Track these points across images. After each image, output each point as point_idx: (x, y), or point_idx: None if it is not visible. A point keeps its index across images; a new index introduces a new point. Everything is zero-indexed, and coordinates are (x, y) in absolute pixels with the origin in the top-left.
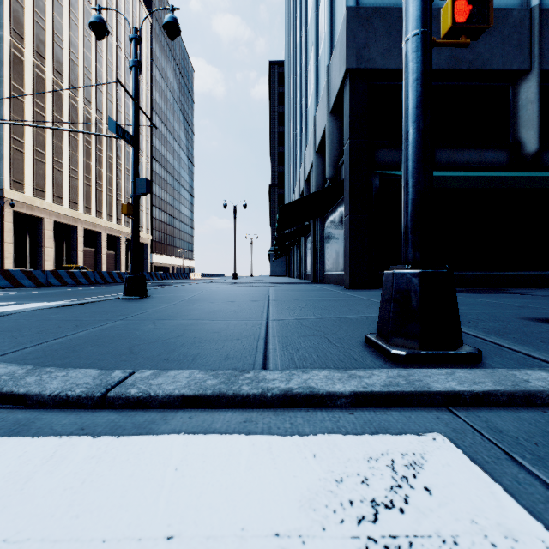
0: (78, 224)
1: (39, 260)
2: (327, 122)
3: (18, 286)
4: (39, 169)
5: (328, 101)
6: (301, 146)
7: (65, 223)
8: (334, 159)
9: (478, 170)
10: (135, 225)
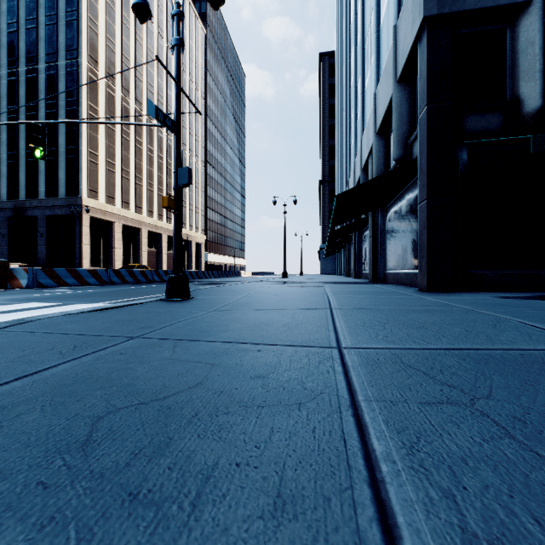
0: (142, 226)
1: (110, 260)
2: (393, 93)
3: (84, 284)
4: (110, 178)
5: (394, 68)
6: (356, 133)
7: (132, 226)
8: (402, 136)
9: None
10: (177, 219)
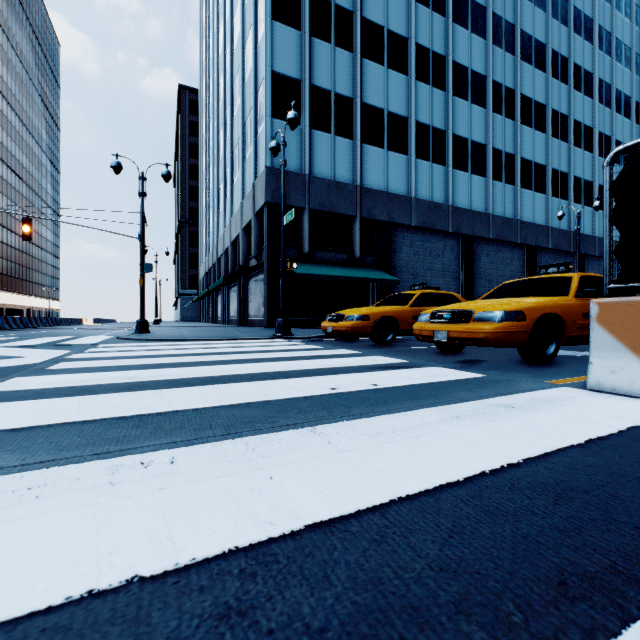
0: None
1: None
2: (253, 219)
3: None
4: None
5: (253, 206)
6: (225, 208)
7: None
8: (257, 245)
9: (334, 264)
10: (143, 290)
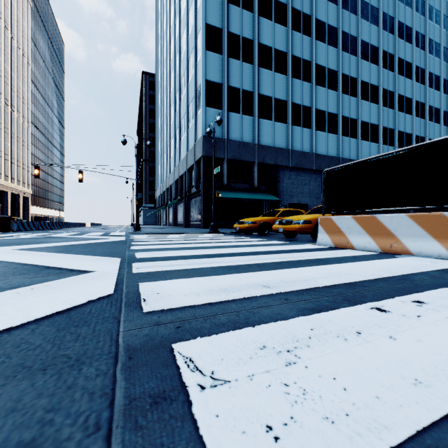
0: None
1: None
2: (194, 165)
3: (31, 230)
4: None
5: (194, 157)
6: (175, 154)
7: None
8: (197, 179)
9: (242, 191)
10: (137, 207)
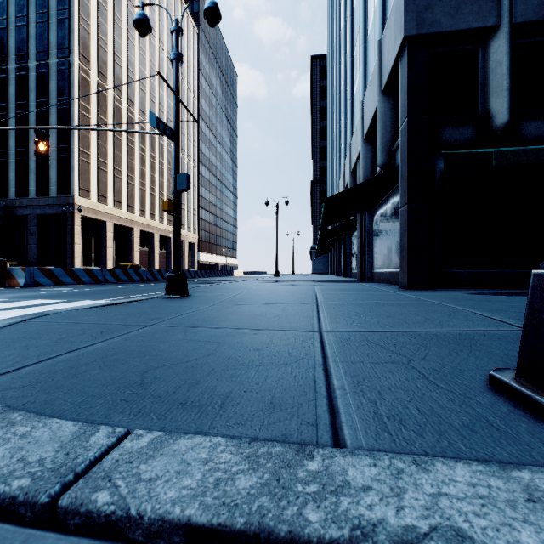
0: (134, 226)
1: (102, 259)
2: (378, 103)
3: (80, 283)
4: (102, 177)
5: (379, 80)
6: (346, 137)
7: (124, 225)
8: (386, 143)
9: None
10: (176, 222)
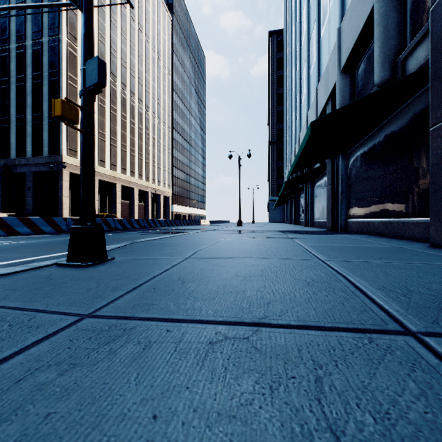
0: (116, 181)
1: None
2: (376, 3)
3: (39, 233)
4: None
5: None
6: (309, 87)
7: (107, 181)
8: (388, 53)
9: None
10: (84, 141)
